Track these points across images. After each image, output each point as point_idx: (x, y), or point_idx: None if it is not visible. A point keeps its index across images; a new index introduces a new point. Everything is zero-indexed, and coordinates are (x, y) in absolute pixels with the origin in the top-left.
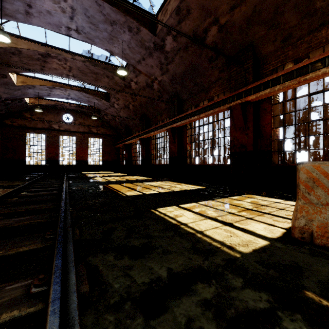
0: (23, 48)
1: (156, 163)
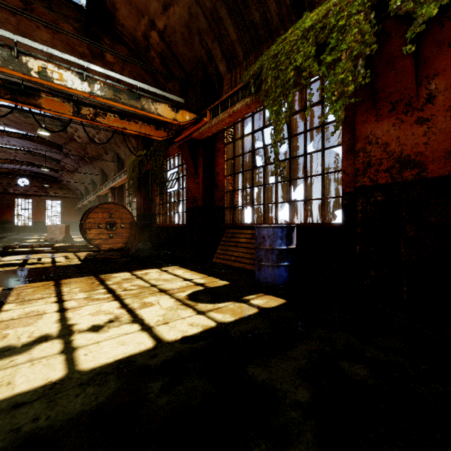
0: None
1: None
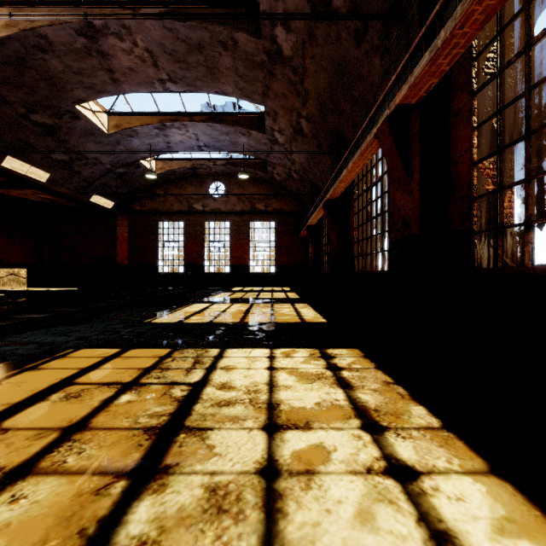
0: (44, 24)
1: (369, 269)
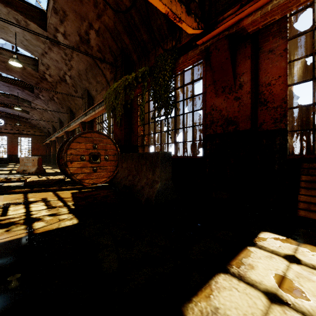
0: None
1: None
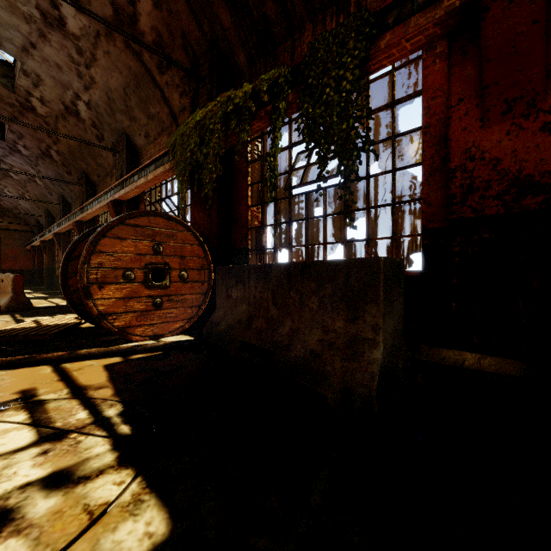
0: None
1: None
